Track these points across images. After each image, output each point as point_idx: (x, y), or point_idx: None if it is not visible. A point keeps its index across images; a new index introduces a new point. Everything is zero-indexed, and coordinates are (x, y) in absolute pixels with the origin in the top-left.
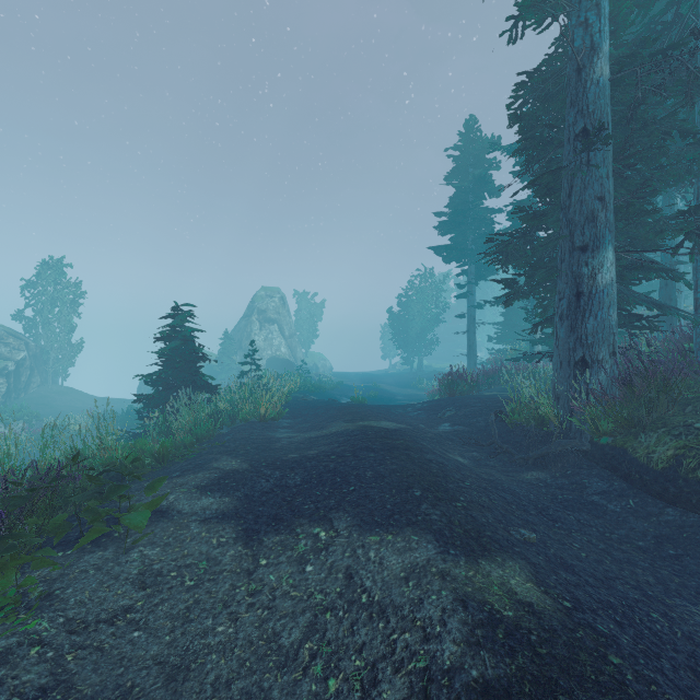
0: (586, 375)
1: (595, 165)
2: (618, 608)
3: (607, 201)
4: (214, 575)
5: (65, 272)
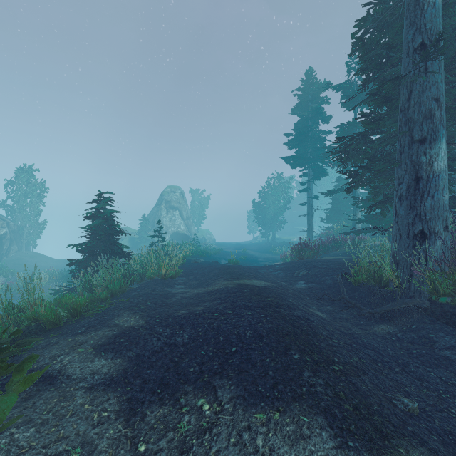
0: (425, 245)
1: (433, 72)
2: None
3: (441, 102)
4: None
5: (34, 175)
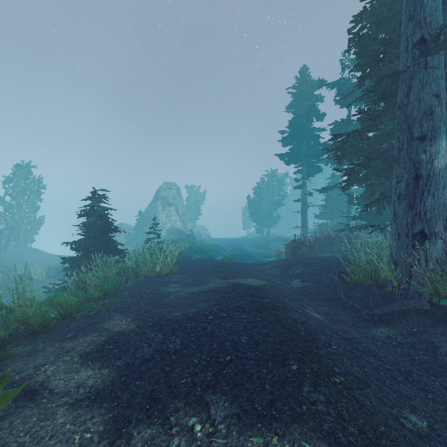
0: (426, 245)
1: (433, 67)
2: None
3: (442, 98)
4: None
5: (31, 172)
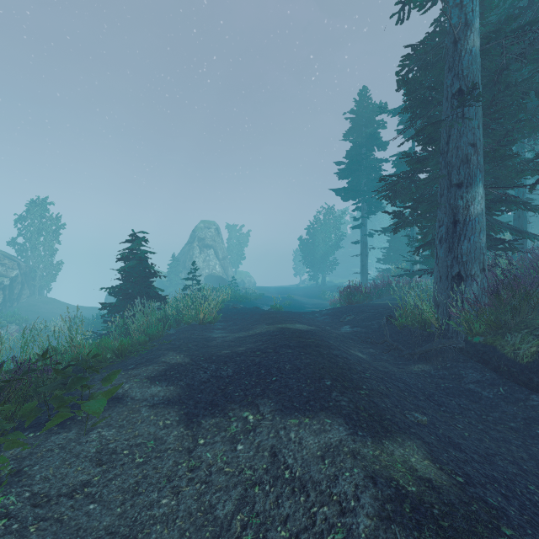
0: (462, 287)
1: (469, 118)
2: (502, 482)
3: (478, 147)
4: (160, 453)
5: (48, 209)
